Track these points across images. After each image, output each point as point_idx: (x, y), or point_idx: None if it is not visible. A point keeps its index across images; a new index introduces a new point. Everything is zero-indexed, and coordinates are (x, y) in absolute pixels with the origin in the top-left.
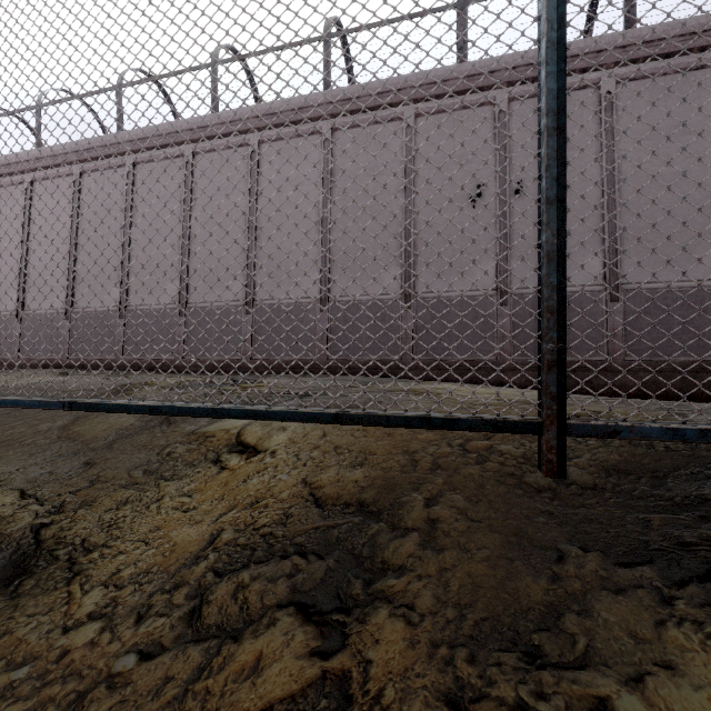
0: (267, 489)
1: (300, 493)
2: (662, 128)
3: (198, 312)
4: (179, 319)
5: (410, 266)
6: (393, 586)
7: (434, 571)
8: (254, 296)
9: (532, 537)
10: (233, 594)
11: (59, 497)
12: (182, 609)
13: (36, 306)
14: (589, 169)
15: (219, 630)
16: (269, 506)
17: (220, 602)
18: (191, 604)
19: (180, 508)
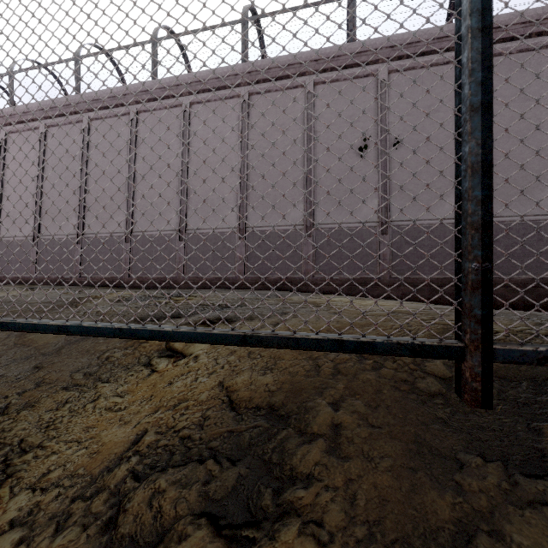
0: (188, 391)
1: (217, 396)
2: (508, 95)
3: (141, 239)
4: (125, 245)
5: (310, 203)
6: (302, 498)
7: (341, 482)
8: (186, 226)
9: (431, 444)
10: (149, 502)
11: (6, 398)
12: (99, 518)
13: (9, 234)
14: (451, 127)
15: (132, 543)
16: (189, 407)
17: (136, 511)
18: (108, 513)
19: (113, 408)
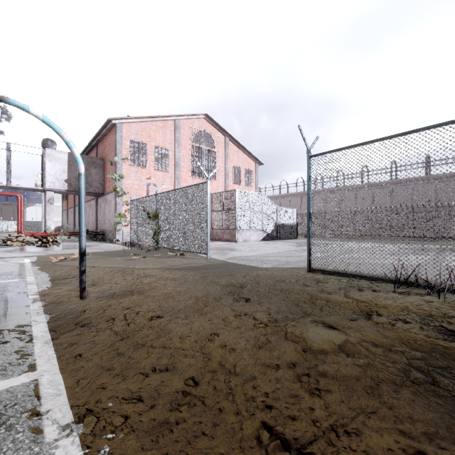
0: None
1: None
2: None
3: None
4: None
5: None
6: None
7: None
8: None
9: None
10: None
11: None
12: None
13: None
14: None
15: None
16: None
17: None
18: None
19: None
